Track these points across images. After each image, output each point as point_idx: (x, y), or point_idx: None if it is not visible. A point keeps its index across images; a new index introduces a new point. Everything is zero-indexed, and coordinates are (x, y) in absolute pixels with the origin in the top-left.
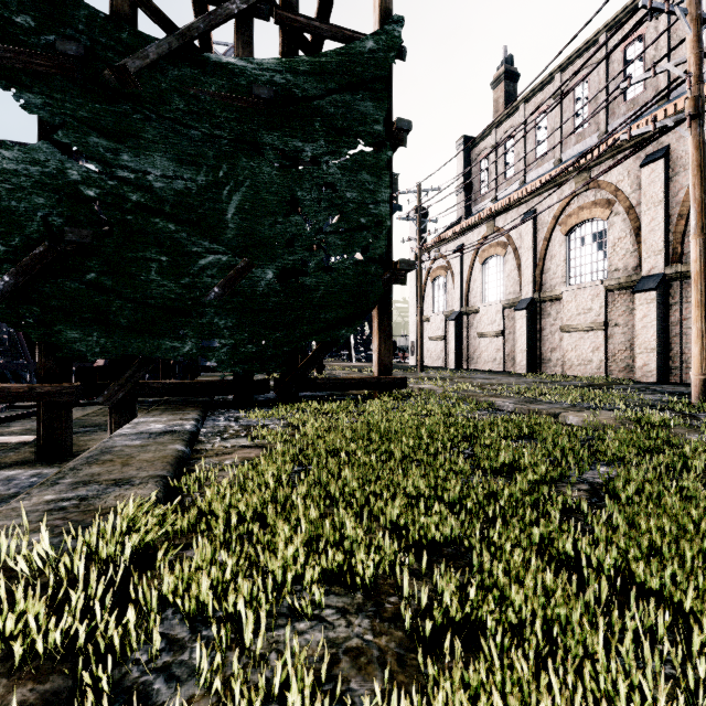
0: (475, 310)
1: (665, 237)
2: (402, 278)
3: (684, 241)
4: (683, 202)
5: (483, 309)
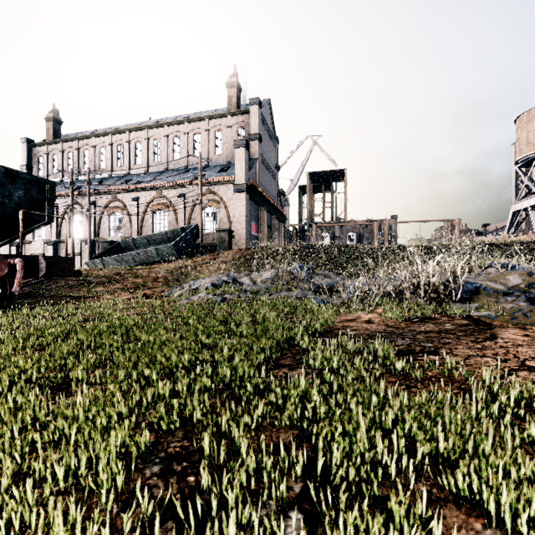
0: (30, 242)
1: (95, 228)
2: None
3: (100, 230)
4: (99, 219)
5: (34, 242)
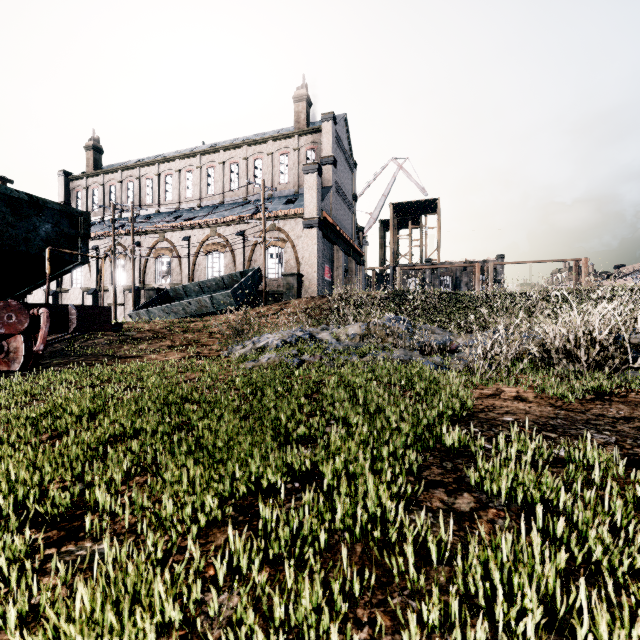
0: (67, 291)
1: (140, 274)
2: None
3: (145, 276)
4: (144, 263)
5: (72, 291)
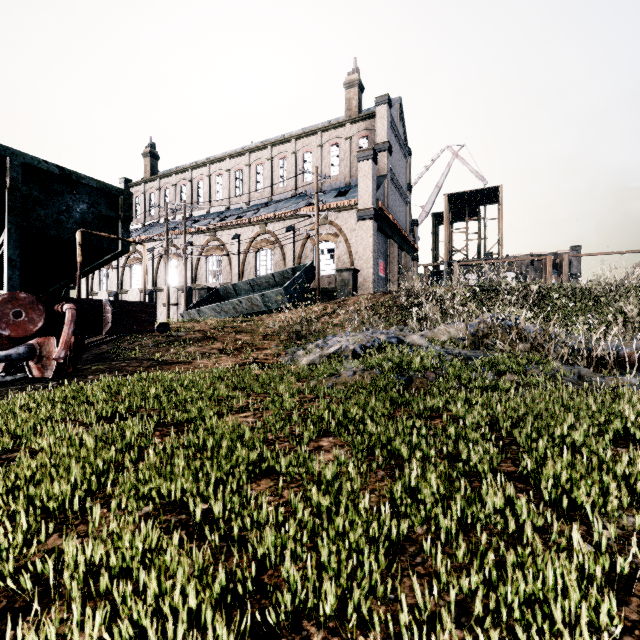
0: (126, 292)
1: (192, 274)
2: (74, 288)
3: (197, 276)
4: (196, 263)
5: (131, 292)
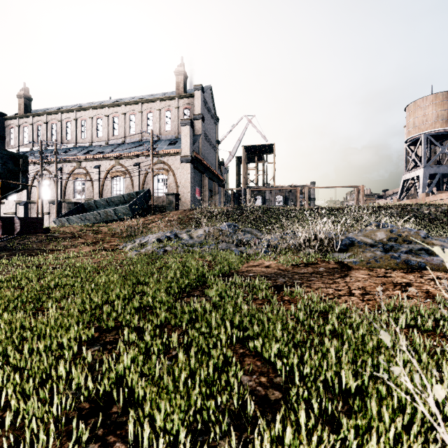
0: (3, 203)
1: (61, 191)
2: None
3: (66, 193)
4: (65, 183)
5: (7, 203)
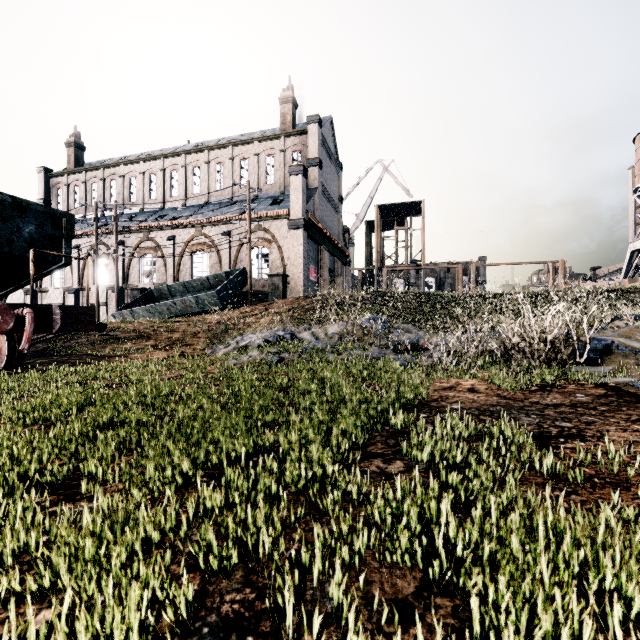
0: (47, 290)
1: (123, 273)
2: None
3: (129, 276)
4: (128, 262)
5: (52, 290)
